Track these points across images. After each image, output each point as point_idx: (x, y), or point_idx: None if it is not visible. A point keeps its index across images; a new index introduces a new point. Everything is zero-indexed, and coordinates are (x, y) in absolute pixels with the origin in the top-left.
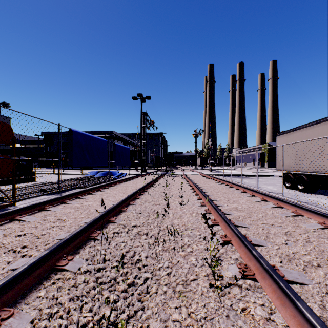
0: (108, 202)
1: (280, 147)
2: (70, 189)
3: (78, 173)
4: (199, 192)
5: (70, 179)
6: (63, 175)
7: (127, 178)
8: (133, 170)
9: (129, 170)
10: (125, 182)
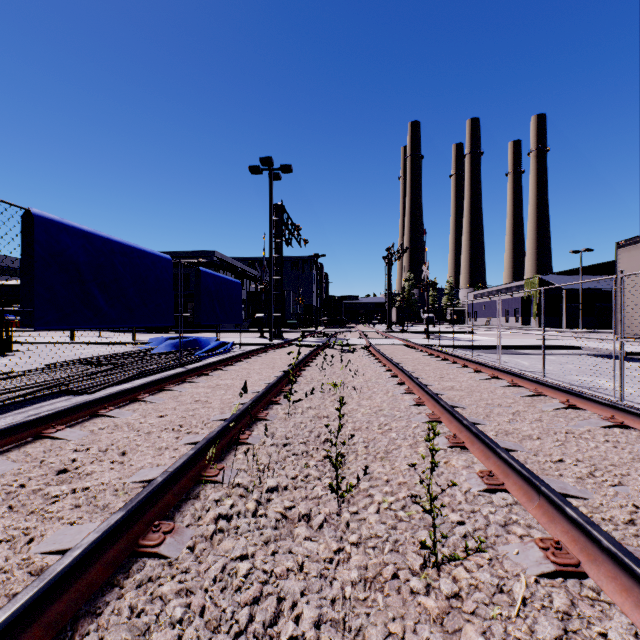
0: (55, 510)
1: (632, 276)
2: (41, 397)
3: (126, 342)
4: (461, 430)
5: (85, 358)
6: (89, 347)
7: (225, 359)
8: (256, 333)
9: (240, 335)
10: (216, 372)
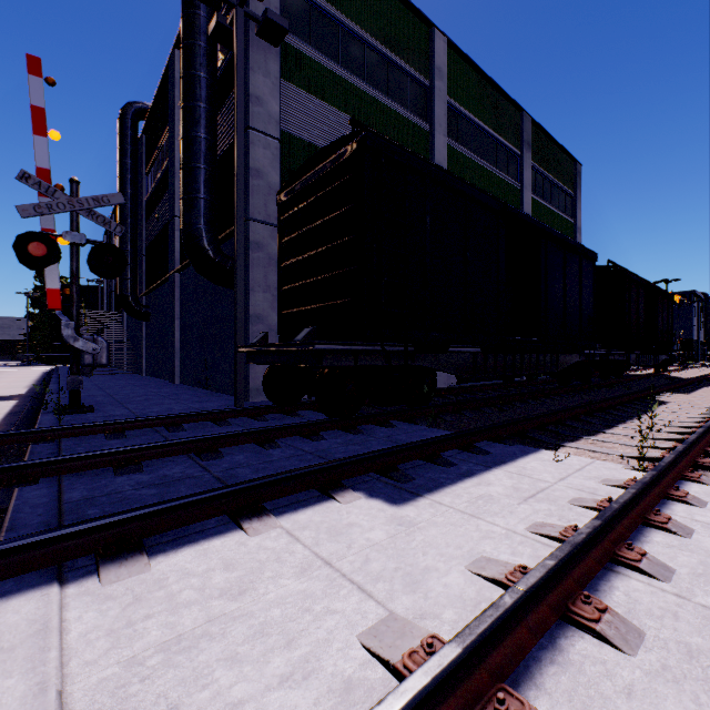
0: None
1: None
2: None
3: None
4: None
5: None
6: None
7: None
8: None
9: None
10: None
